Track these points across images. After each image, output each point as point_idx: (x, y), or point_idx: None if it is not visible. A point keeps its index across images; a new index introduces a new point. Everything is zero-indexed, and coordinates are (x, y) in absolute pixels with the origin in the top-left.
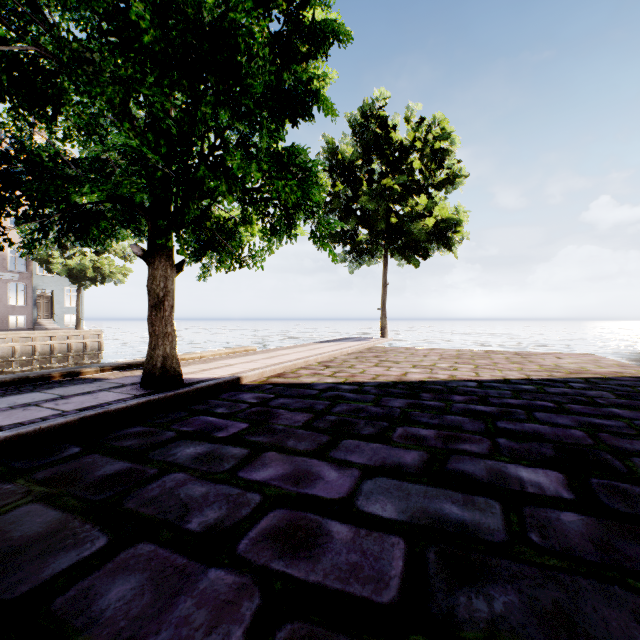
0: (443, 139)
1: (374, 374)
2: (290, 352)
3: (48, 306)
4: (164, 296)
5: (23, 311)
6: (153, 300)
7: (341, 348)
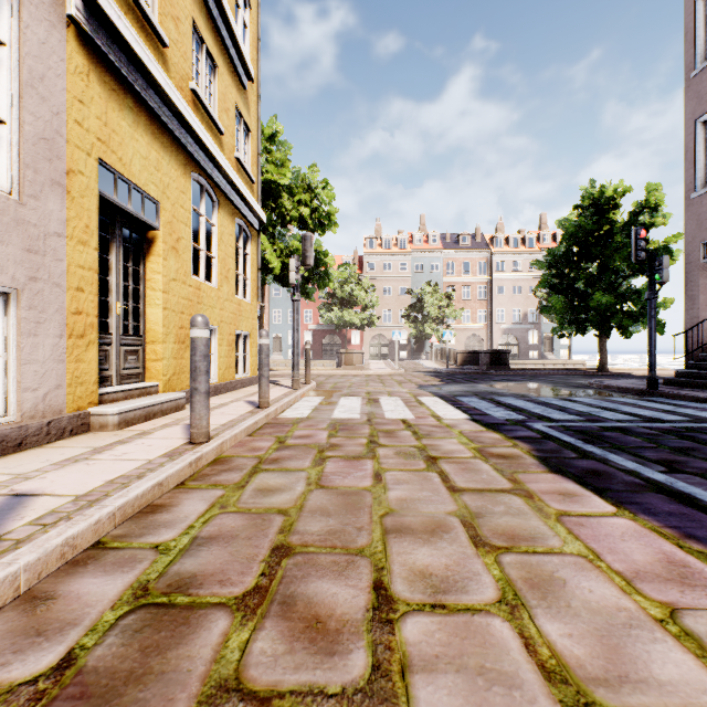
0: None
1: None
2: None
3: (549, 344)
4: (602, 347)
5: (535, 348)
6: (599, 348)
7: None
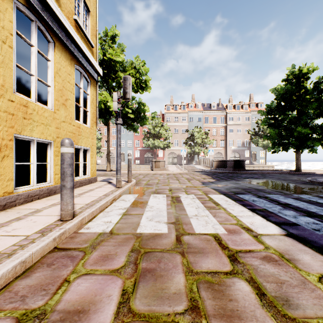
0: None
1: None
2: None
3: (254, 157)
4: (298, 158)
5: (248, 159)
6: (296, 159)
7: None
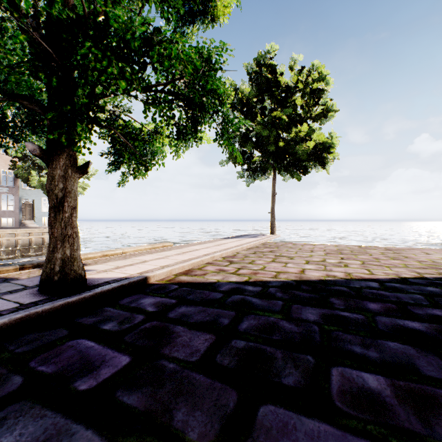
0: (320, 81)
1: (274, 271)
2: (200, 248)
3: (30, 211)
4: (63, 197)
5: (12, 214)
6: (51, 201)
7: (241, 244)
